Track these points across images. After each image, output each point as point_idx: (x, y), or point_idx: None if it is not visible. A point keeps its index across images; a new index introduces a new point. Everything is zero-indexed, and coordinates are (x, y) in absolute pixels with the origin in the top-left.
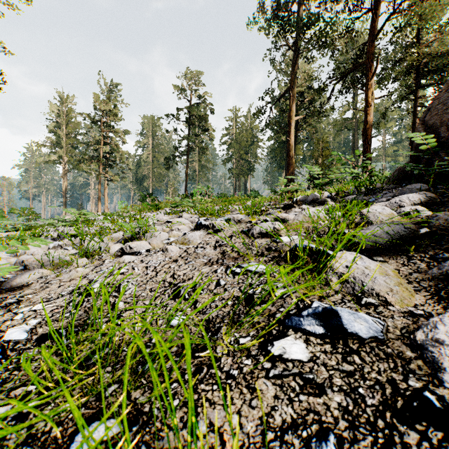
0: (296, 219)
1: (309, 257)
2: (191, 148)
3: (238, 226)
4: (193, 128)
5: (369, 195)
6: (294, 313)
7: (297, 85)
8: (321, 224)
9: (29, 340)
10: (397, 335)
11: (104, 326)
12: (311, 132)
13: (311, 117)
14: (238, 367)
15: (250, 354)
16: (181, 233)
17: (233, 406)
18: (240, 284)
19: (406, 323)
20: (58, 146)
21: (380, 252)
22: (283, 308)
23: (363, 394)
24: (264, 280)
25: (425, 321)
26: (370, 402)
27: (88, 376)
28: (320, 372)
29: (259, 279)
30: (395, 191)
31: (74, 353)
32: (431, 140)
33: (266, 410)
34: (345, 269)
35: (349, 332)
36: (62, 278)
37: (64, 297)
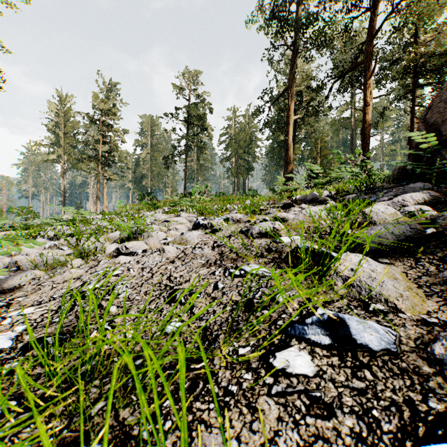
0: (296, 218)
1: (311, 258)
2: (189, 147)
3: (237, 226)
4: (192, 127)
5: (369, 194)
6: (297, 320)
7: (296, 85)
8: (322, 223)
9: (14, 349)
10: (411, 347)
11: (94, 333)
12: (309, 131)
13: (309, 116)
14: (238, 383)
15: (250, 367)
16: (179, 232)
17: (232, 429)
18: (239, 287)
19: (420, 333)
20: (57, 146)
21: (385, 254)
22: (285, 314)
23: (377, 417)
24: (264, 283)
25: (442, 332)
26: (387, 427)
27: (73, 391)
28: (328, 390)
29: (259, 282)
30: (395, 190)
31: (58, 367)
32: (434, 138)
33: (269, 435)
34: (350, 272)
35: (358, 343)
36: (56, 279)
37: (55, 300)
